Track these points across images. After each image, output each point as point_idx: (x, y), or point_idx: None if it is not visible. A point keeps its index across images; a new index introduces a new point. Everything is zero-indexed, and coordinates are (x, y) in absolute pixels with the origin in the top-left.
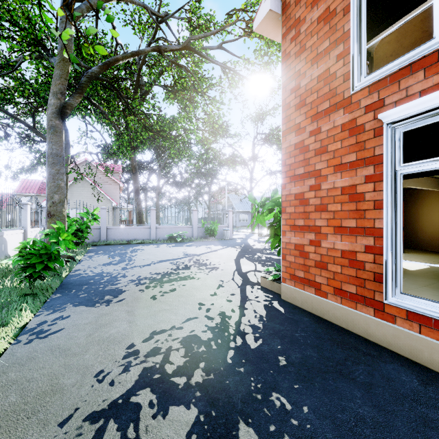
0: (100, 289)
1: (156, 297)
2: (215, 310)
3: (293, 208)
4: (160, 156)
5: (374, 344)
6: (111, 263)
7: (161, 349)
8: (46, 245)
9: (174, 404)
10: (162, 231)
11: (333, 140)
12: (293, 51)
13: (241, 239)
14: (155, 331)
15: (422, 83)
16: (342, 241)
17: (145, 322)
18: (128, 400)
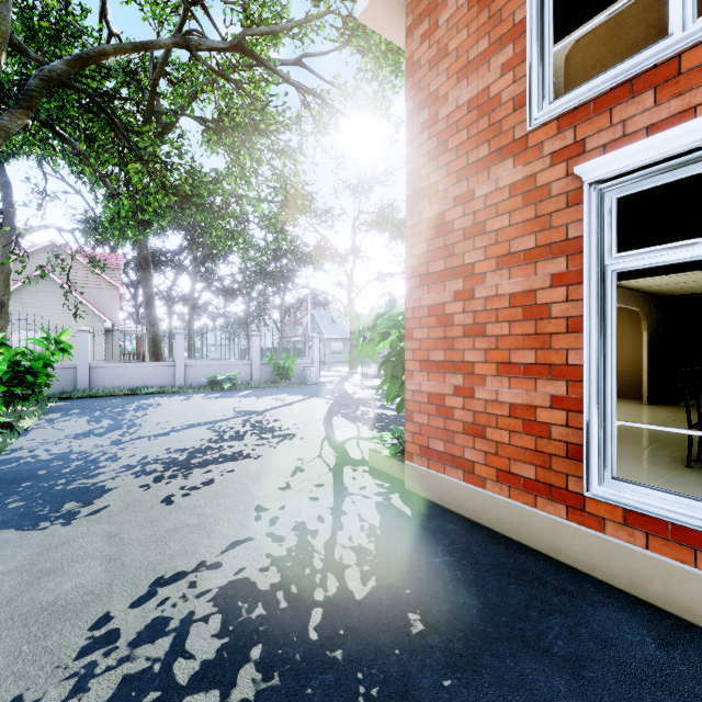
0: (57, 488)
1: (173, 499)
2: (288, 520)
3: (425, 330)
4: (195, 243)
5: (567, 569)
6: (92, 432)
7: (170, 622)
8: None
9: None
10: (198, 371)
11: (496, 213)
12: (425, 56)
13: (333, 384)
14: (161, 578)
15: (650, 112)
16: (511, 389)
17: (143, 557)
18: None
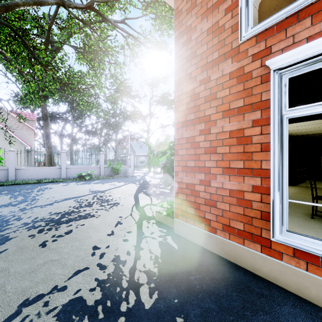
0: None
1: (47, 243)
2: (110, 254)
3: (184, 150)
4: (73, 109)
5: (262, 280)
6: (10, 203)
7: None
8: None
9: None
10: (72, 171)
11: (222, 88)
12: (184, 7)
13: (140, 176)
14: (27, 300)
15: (309, 29)
16: (230, 181)
17: (19, 284)
18: None
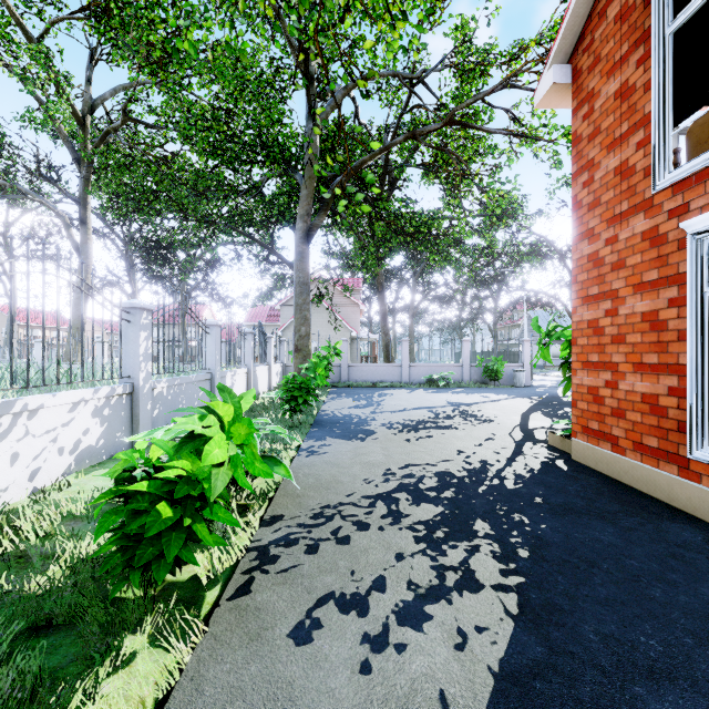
0: (352, 428)
1: (410, 440)
2: (476, 458)
3: (585, 339)
4: (414, 259)
5: (675, 509)
6: (357, 406)
7: (415, 475)
8: (305, 380)
9: (425, 503)
10: (418, 371)
11: (632, 252)
12: (585, 132)
13: (545, 387)
14: (409, 464)
15: None
16: (642, 382)
17: (400, 457)
18: (390, 495)
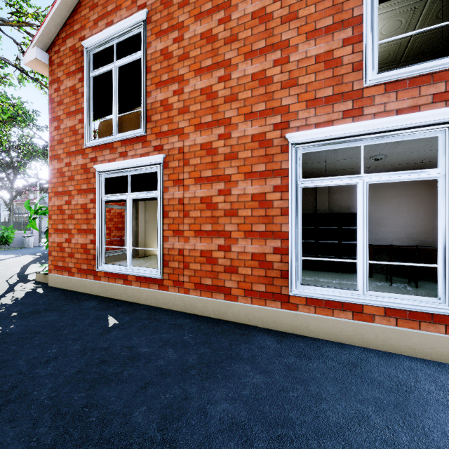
0: None
1: None
2: None
3: (56, 216)
4: None
5: (92, 295)
6: None
7: None
8: None
9: None
10: None
11: (77, 173)
12: (56, 99)
13: None
14: None
15: (109, 156)
16: (81, 238)
17: None
18: None
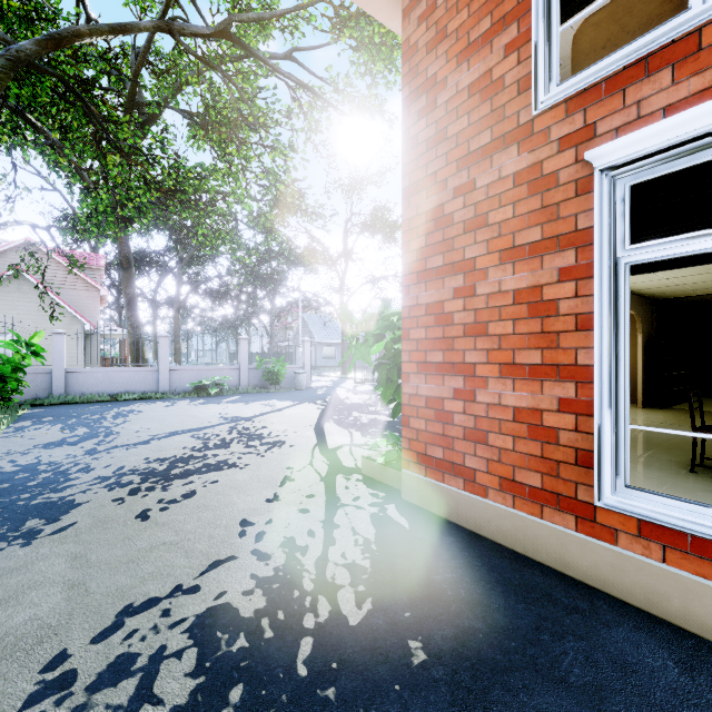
0: (20, 503)
1: (150, 514)
2: (275, 535)
3: (423, 330)
4: (181, 244)
5: (577, 584)
6: (64, 441)
7: (137, 659)
8: None
9: None
10: (183, 376)
11: (499, 204)
12: (423, 39)
13: (325, 389)
14: (130, 606)
15: (668, 92)
16: (516, 391)
17: (111, 581)
18: None
